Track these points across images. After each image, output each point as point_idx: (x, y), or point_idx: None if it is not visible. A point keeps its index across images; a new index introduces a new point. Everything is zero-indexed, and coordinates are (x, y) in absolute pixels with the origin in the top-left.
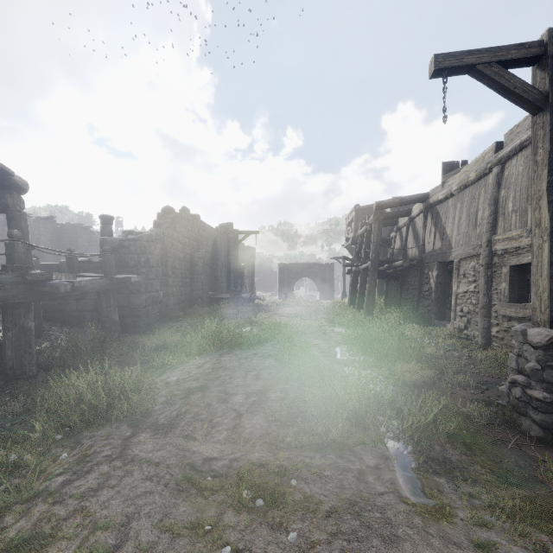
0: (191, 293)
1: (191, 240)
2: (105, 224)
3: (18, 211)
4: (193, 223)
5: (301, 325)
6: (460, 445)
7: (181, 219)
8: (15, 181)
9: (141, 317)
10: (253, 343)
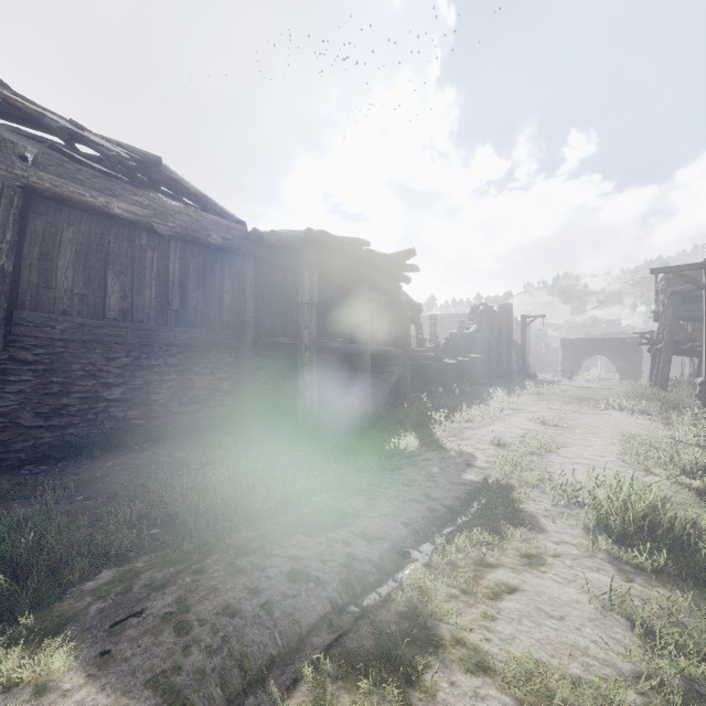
0: (488, 368)
1: (488, 327)
2: (433, 320)
3: (421, 323)
4: (488, 313)
5: (588, 390)
6: (651, 415)
7: (483, 313)
8: (420, 309)
9: (473, 380)
10: (555, 394)
